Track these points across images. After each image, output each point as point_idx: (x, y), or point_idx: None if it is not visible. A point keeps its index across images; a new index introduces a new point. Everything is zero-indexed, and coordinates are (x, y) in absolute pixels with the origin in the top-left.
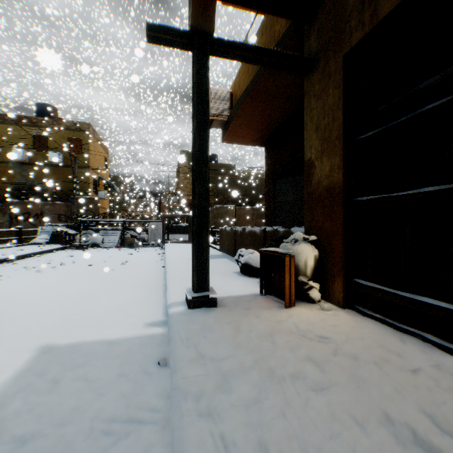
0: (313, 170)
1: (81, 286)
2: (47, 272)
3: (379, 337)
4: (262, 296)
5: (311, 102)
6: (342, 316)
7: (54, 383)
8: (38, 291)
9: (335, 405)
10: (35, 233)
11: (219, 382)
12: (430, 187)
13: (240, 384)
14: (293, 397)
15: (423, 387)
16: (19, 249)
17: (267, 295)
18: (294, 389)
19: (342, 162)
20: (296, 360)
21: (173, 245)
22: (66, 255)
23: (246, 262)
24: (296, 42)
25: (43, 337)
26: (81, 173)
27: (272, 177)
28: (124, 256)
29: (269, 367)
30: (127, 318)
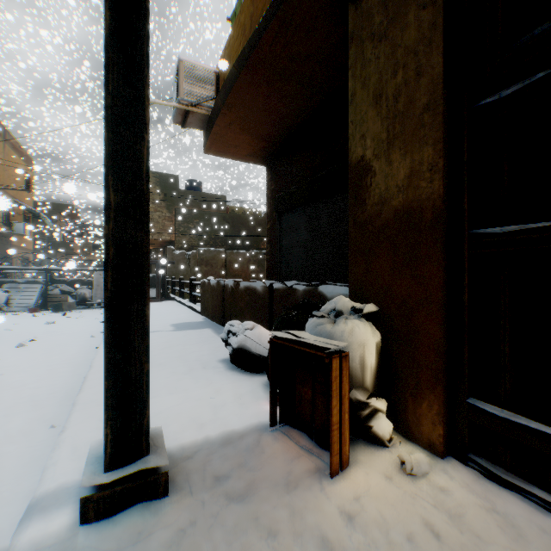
0: (368, 180)
1: None
2: None
3: None
4: (276, 433)
5: (363, 51)
6: (463, 497)
7: None
8: None
9: None
10: None
11: None
12: None
13: None
14: None
15: None
16: None
17: (286, 428)
18: None
19: (442, 156)
20: None
21: None
22: None
23: (241, 345)
24: None
25: None
26: None
27: (278, 208)
28: (38, 328)
29: None
30: None
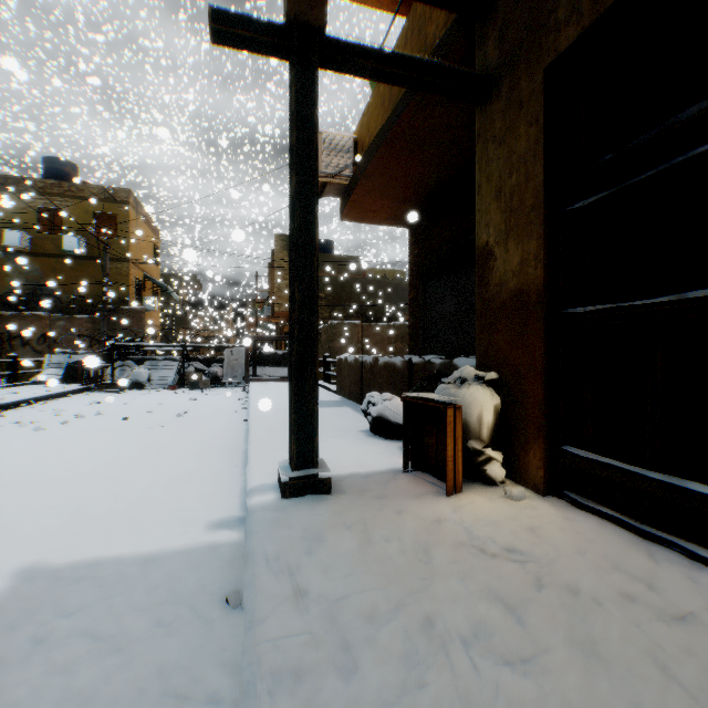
0: (491, 264)
1: (106, 455)
2: (52, 430)
3: (610, 550)
4: (408, 474)
5: (487, 149)
6: (544, 511)
7: (33, 645)
8: (32, 465)
9: (550, 699)
10: (40, 366)
11: (332, 648)
12: (701, 291)
13: (371, 653)
14: (470, 680)
15: (705, 654)
16: (11, 392)
17: (416, 472)
18: (471, 663)
19: (543, 249)
20: (471, 600)
21: (263, 384)
22: (89, 401)
23: (380, 414)
24: (463, 53)
25: (27, 550)
26: (115, 270)
27: (422, 276)
28: (183, 403)
29: (423, 613)
30: (177, 514)
